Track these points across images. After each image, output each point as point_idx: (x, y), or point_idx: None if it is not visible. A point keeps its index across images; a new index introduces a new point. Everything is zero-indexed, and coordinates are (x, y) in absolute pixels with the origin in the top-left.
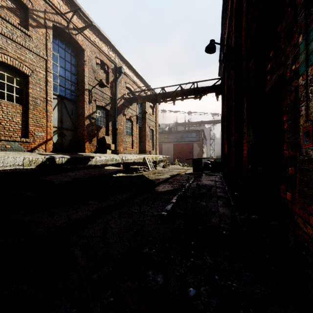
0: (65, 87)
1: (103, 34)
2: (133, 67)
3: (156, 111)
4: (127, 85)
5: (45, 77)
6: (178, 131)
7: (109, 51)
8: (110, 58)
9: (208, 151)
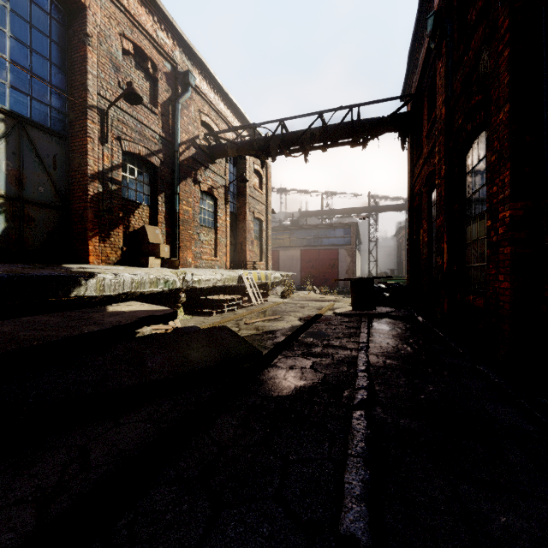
0: (33, 96)
1: None
2: (218, 80)
3: (268, 183)
4: (204, 119)
5: None
6: (309, 225)
7: (158, 29)
8: (161, 46)
9: (362, 265)
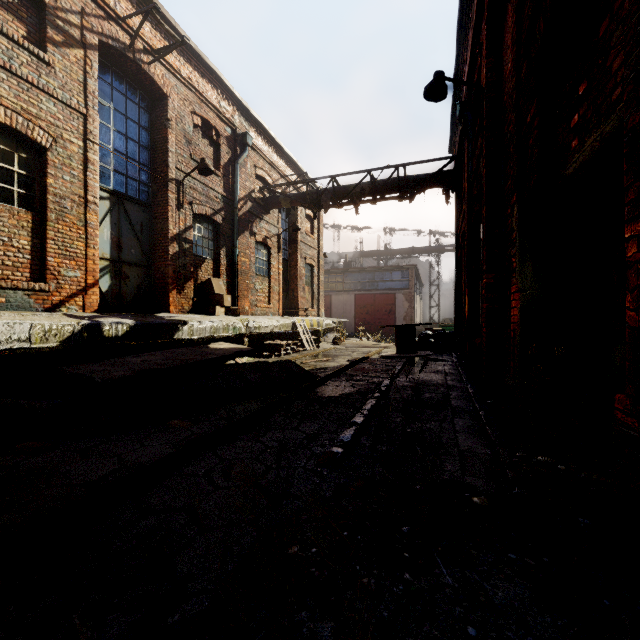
0: (127, 175)
1: (209, 64)
2: (272, 135)
3: (320, 227)
4: (259, 173)
5: (83, 152)
6: (364, 268)
7: (221, 99)
8: (223, 115)
9: (425, 310)
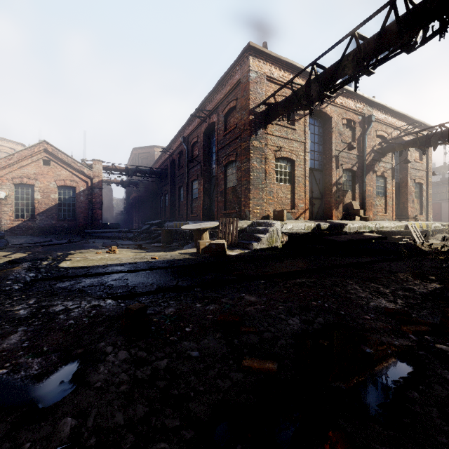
0: (314, 159)
1: (351, 90)
2: (387, 107)
3: (428, 153)
4: (378, 133)
5: (304, 157)
6: None
7: (356, 103)
8: (357, 111)
9: None
